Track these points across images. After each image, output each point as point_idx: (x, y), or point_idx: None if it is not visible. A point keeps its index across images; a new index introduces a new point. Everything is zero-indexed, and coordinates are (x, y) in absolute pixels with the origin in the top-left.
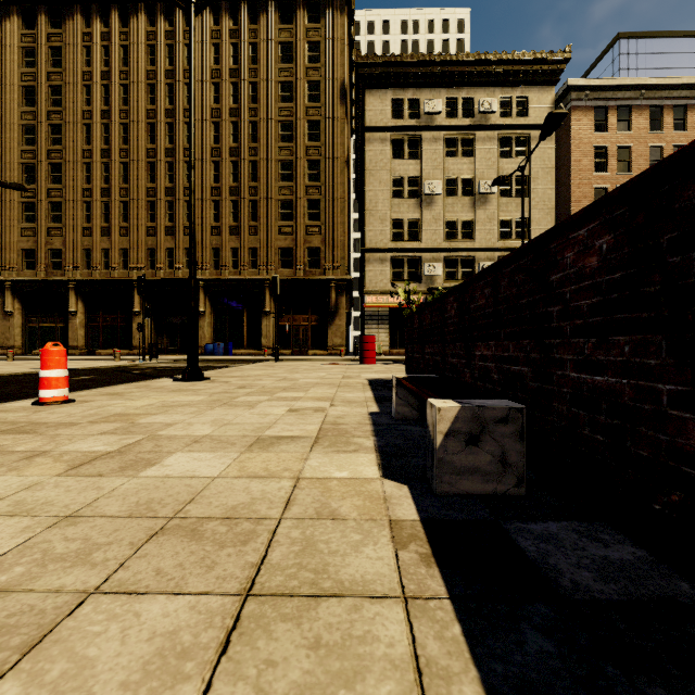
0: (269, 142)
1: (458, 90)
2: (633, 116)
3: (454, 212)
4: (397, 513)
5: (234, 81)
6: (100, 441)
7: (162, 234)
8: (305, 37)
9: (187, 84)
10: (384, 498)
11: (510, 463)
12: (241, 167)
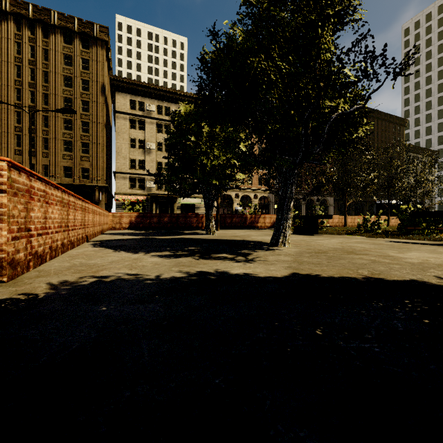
0: (57, 107)
1: (163, 102)
2: None
3: (161, 158)
4: None
5: (31, 67)
6: None
7: None
8: (80, 55)
9: None
10: None
11: None
12: (37, 118)
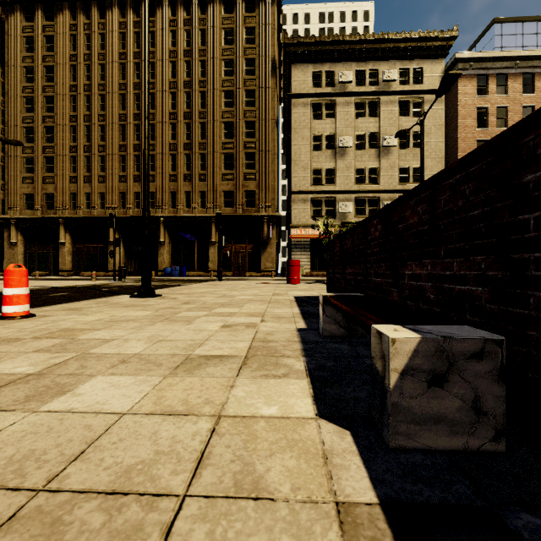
0: (215, 108)
1: (366, 63)
2: (509, 82)
3: (362, 161)
4: (345, 486)
5: (187, 60)
6: (28, 360)
7: (131, 180)
8: (243, 24)
9: (150, 62)
10: (324, 455)
11: (486, 410)
12: (193, 128)
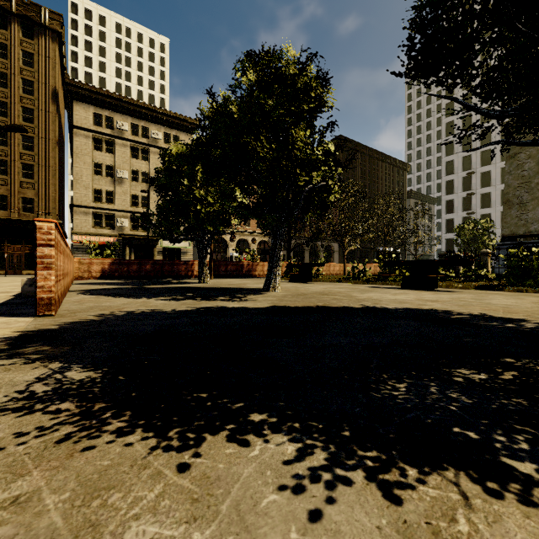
0: None
1: (139, 121)
2: None
3: (137, 190)
4: None
5: None
6: None
7: None
8: (20, 45)
9: None
10: None
11: None
12: None
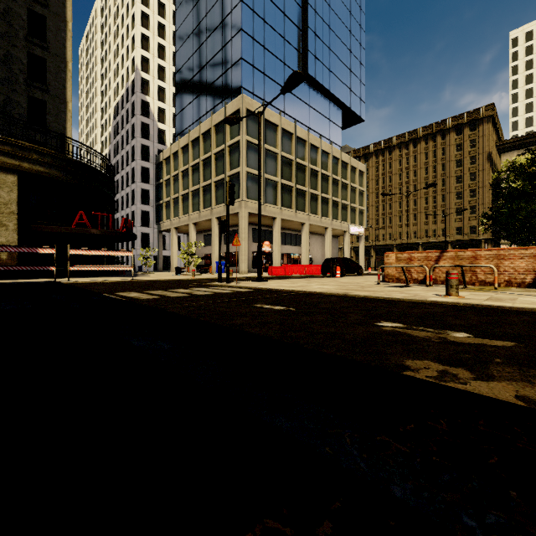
0: (450, 186)
1: None
2: None
3: None
4: None
5: (434, 165)
6: None
7: (404, 227)
8: (468, 138)
9: (414, 170)
10: None
11: None
12: (437, 198)
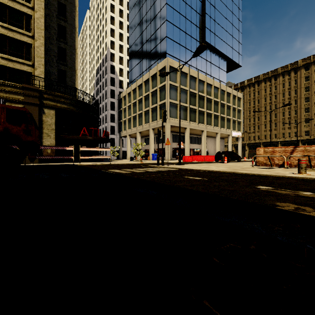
0: (300, 104)
1: None
2: None
3: None
4: None
5: (289, 91)
6: None
7: (268, 131)
8: (313, 72)
9: (274, 95)
10: None
11: None
12: (291, 112)
